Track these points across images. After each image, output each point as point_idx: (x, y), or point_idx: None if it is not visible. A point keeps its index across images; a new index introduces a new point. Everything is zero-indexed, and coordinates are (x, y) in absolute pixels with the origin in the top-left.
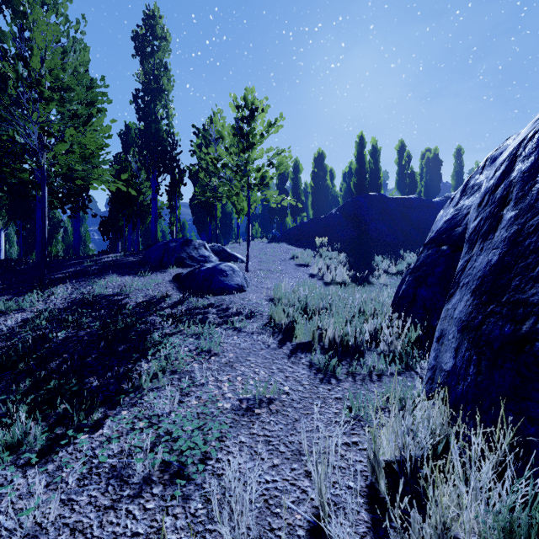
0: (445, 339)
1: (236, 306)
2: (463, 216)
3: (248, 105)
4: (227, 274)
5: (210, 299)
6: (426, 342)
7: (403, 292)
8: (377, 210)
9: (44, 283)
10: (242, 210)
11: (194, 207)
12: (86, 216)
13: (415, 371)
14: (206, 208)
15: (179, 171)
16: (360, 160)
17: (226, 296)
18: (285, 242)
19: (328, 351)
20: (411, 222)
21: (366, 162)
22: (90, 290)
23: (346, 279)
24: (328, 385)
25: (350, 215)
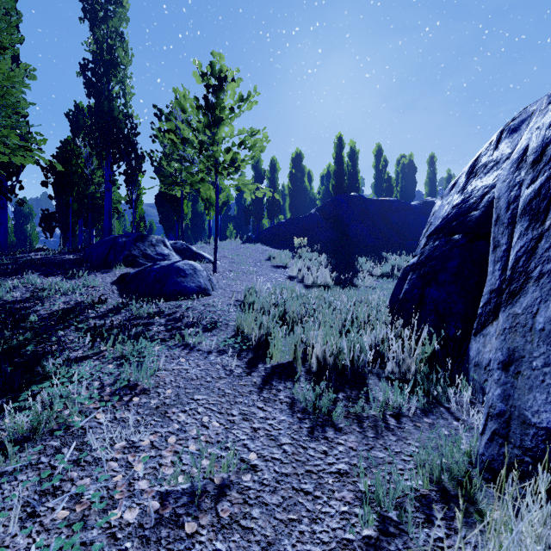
0: (523, 367)
1: (193, 315)
2: (479, 197)
3: (216, 73)
4: (186, 273)
5: (160, 305)
6: (443, 358)
7: (406, 294)
8: (357, 212)
9: None
10: (212, 206)
11: (161, 205)
12: (33, 213)
13: (445, 407)
14: (172, 203)
15: (136, 156)
16: (338, 161)
17: (183, 302)
18: (261, 243)
19: (316, 377)
20: (391, 225)
21: (345, 163)
22: None
23: (329, 281)
24: (323, 442)
25: (330, 215)
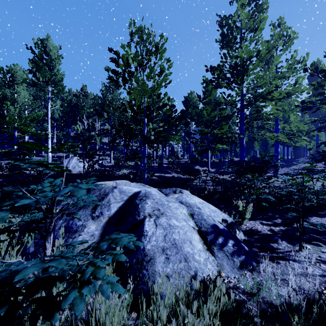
0: None
1: None
2: None
3: None
4: None
5: None
6: None
7: None
8: None
9: (291, 165)
10: None
11: None
12: None
13: None
14: None
15: None
16: None
17: None
18: None
19: None
20: None
21: None
22: (302, 166)
23: None
24: None
25: None
